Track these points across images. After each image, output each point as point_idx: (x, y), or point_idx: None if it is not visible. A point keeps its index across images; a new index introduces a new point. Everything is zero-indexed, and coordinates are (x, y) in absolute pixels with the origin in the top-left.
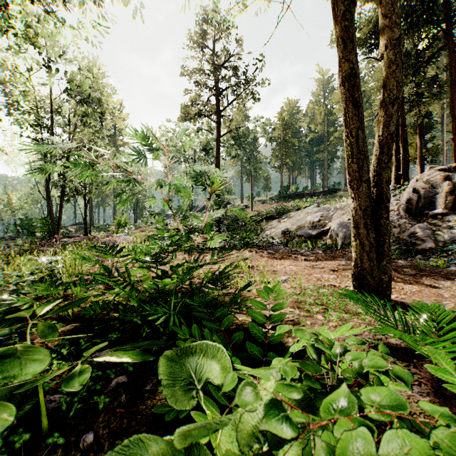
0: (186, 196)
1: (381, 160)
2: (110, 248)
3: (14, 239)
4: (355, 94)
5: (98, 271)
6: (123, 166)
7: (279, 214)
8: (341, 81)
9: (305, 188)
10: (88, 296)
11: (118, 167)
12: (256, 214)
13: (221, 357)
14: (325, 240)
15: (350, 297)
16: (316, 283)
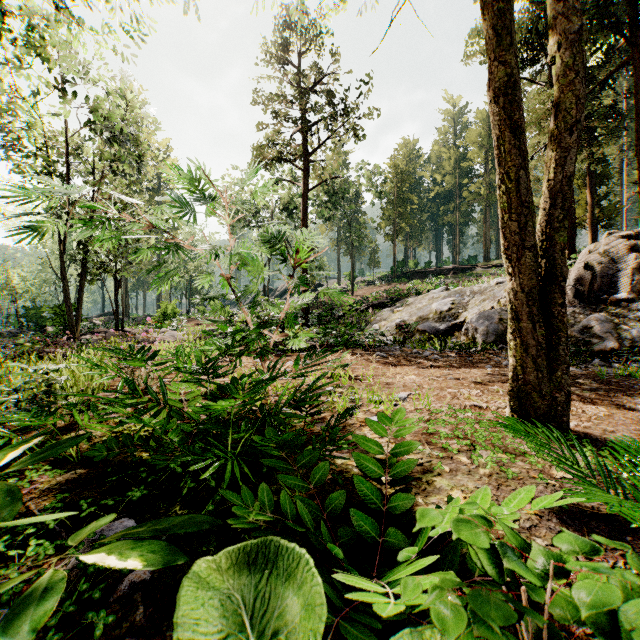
0: (255, 270)
1: (553, 217)
2: (137, 351)
3: (16, 336)
4: (515, 114)
5: (120, 387)
6: (162, 226)
7: (392, 300)
8: (493, 95)
9: (428, 264)
10: (88, 433)
11: (153, 227)
12: (360, 300)
13: (307, 579)
14: (458, 337)
15: (514, 430)
16: (452, 403)
